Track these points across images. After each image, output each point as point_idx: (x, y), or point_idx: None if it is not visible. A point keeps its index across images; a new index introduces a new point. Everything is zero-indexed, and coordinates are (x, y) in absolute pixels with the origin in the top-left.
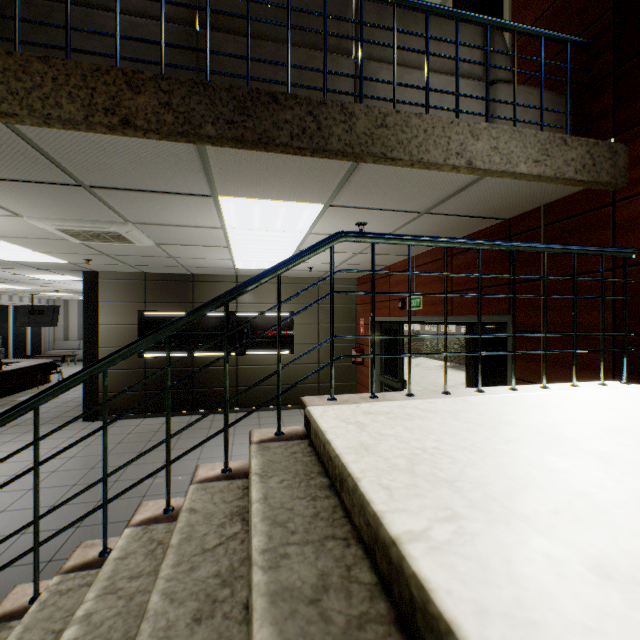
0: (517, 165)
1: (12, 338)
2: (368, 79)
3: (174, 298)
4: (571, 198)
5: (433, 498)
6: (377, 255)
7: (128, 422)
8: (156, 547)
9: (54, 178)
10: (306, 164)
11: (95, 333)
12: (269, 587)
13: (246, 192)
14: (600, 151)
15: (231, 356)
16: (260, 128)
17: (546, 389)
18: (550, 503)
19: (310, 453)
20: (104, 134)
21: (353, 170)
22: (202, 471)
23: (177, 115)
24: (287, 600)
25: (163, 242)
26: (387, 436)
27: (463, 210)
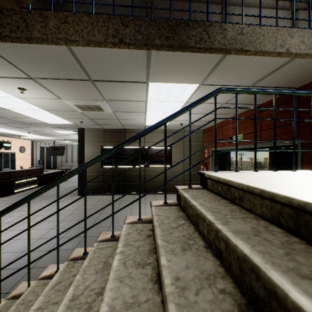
0: None
1: (45, 161)
2: (229, 14)
3: (116, 140)
4: None
5: None
6: (217, 115)
7: (97, 196)
8: (140, 231)
9: (80, 77)
10: (197, 59)
11: (83, 156)
12: (229, 230)
13: (163, 79)
14: None
15: (142, 167)
16: (180, 39)
17: None
18: None
19: (211, 193)
20: (110, 48)
21: (220, 61)
22: (154, 203)
23: (143, 36)
24: (242, 234)
25: (116, 110)
26: (260, 179)
27: (273, 83)
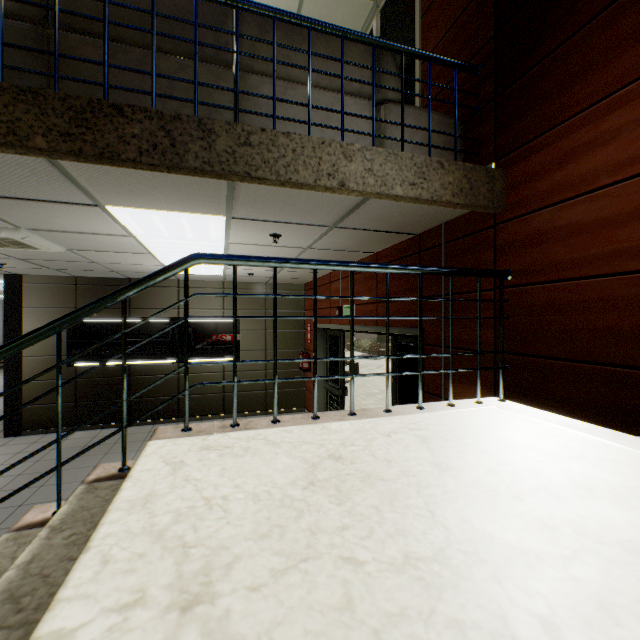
0: (393, 187)
1: None
2: (245, 93)
3: None
4: (465, 218)
5: (142, 574)
6: None
7: (55, 436)
8: None
9: None
10: (179, 178)
11: None
12: None
13: (133, 203)
14: (478, 175)
15: (172, 364)
16: (103, 142)
17: (420, 410)
18: (263, 574)
19: None
20: None
21: (234, 185)
22: (31, 515)
23: None
24: None
25: (75, 248)
26: (190, 481)
27: (370, 225)
